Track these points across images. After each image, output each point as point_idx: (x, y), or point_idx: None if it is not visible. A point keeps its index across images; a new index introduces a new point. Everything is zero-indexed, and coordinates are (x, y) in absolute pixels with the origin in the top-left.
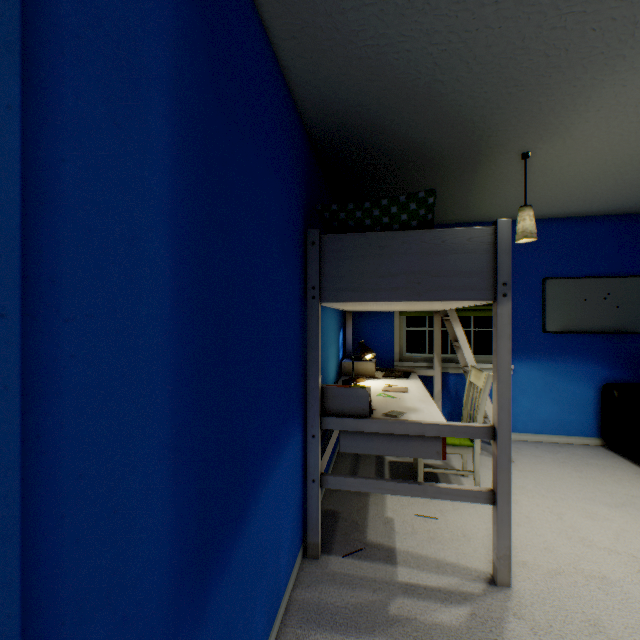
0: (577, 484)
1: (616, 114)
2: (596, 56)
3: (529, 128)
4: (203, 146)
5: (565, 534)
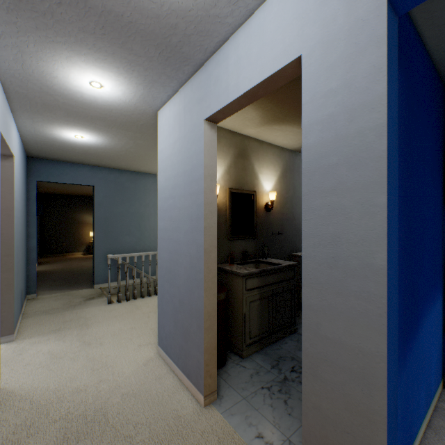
0: None
1: None
2: None
3: None
4: (404, 136)
5: None
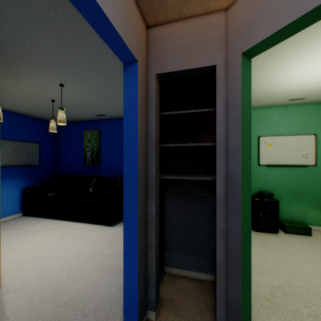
0: (17, 234)
1: (40, 84)
2: (39, 66)
3: (4, 70)
4: None
5: (19, 253)
